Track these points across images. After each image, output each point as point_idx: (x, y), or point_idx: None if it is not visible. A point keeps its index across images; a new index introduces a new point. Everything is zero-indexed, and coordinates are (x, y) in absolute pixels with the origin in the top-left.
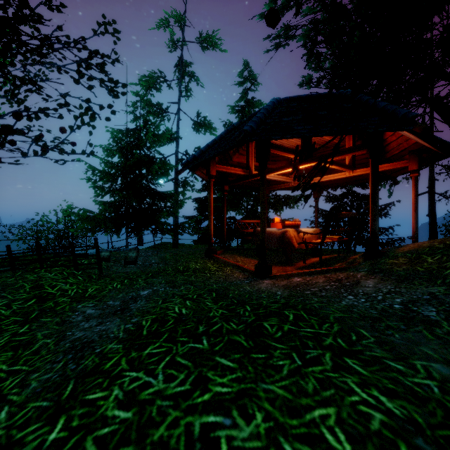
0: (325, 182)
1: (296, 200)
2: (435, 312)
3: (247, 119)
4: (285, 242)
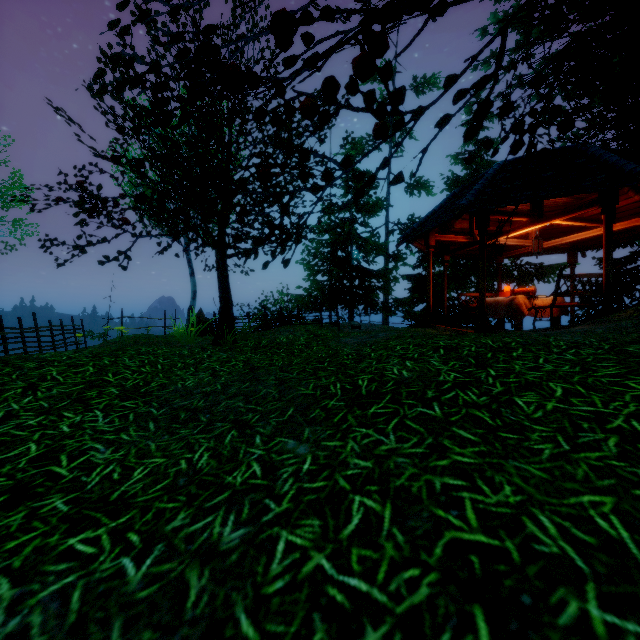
0: (586, 242)
1: (553, 270)
2: (603, 329)
3: (469, 184)
4: (513, 309)
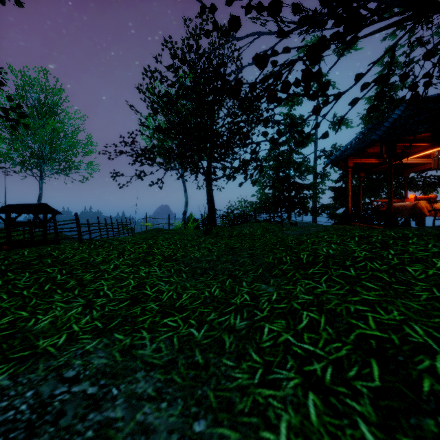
0: None
1: None
2: None
3: (380, 121)
4: (416, 211)
